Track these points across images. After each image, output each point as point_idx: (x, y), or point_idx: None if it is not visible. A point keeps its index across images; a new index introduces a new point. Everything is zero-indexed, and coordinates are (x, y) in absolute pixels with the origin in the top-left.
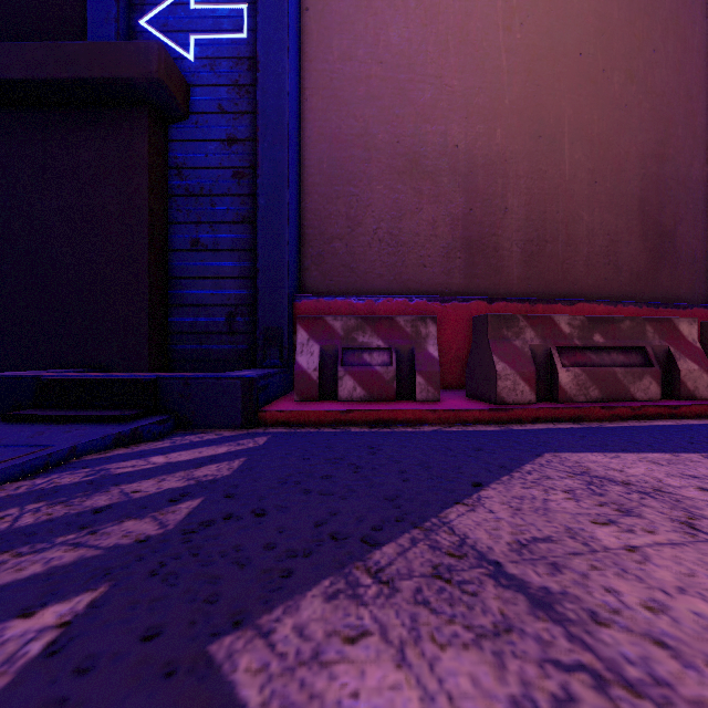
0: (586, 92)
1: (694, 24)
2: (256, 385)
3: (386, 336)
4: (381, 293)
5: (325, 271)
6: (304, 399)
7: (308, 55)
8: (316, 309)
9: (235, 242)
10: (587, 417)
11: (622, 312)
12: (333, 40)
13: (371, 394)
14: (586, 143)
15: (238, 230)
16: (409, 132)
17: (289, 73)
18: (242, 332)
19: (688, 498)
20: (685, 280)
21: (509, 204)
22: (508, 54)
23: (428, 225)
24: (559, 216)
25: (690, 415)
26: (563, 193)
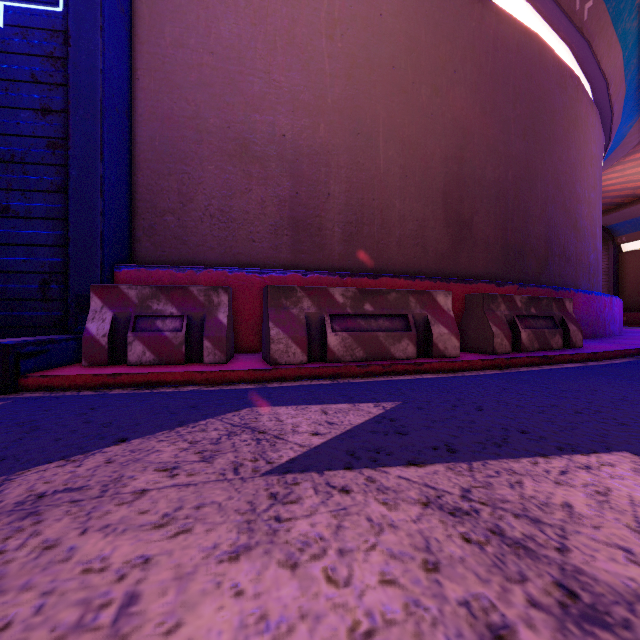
0: (399, 100)
1: (487, 54)
2: (14, 351)
3: (180, 304)
4: (212, 265)
5: (157, 242)
6: (93, 364)
7: (140, 37)
8: (138, 278)
9: (49, 211)
10: (345, 374)
11: (419, 285)
12: (165, 26)
13: (160, 358)
14: (399, 142)
15: (53, 199)
16: (239, 119)
17: (102, 51)
18: (57, 299)
19: (287, 442)
20: (480, 260)
21: (331, 190)
22: (330, 60)
23: (257, 204)
24: (375, 203)
25: (432, 370)
26: (378, 183)
